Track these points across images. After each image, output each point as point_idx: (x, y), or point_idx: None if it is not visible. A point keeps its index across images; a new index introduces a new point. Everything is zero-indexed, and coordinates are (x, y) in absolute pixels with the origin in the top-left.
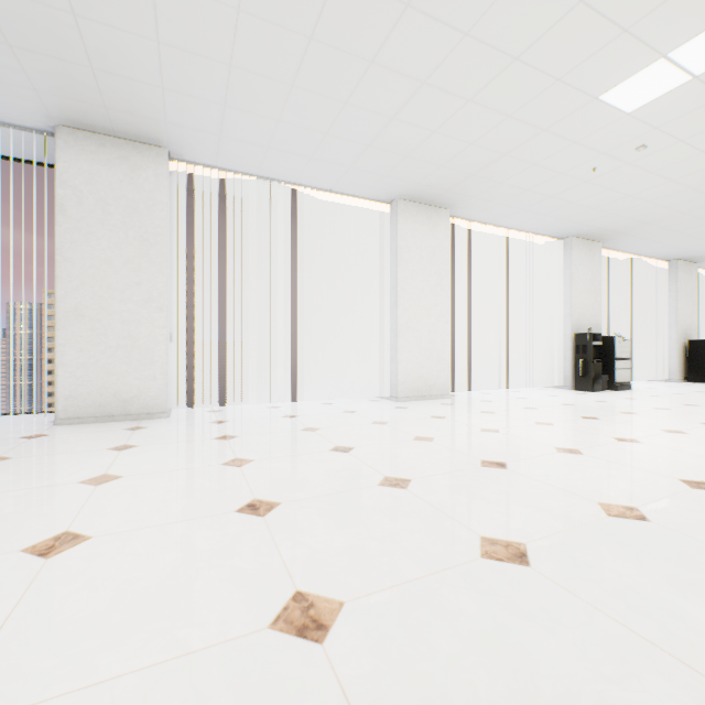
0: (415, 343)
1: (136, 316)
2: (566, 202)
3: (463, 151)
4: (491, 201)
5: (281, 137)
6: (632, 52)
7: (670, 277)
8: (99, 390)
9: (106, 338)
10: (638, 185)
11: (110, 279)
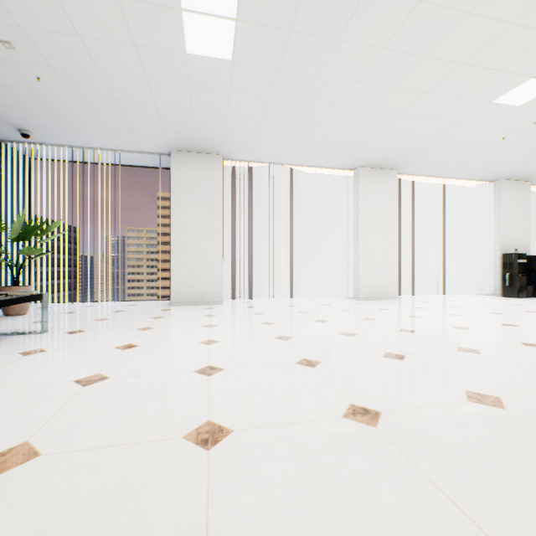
0: (371, 261)
1: (207, 248)
2: (488, 158)
3: (400, 138)
4: (427, 162)
5: (285, 143)
6: (508, 78)
7: None
8: (190, 288)
9: (193, 260)
10: None
11: (195, 229)
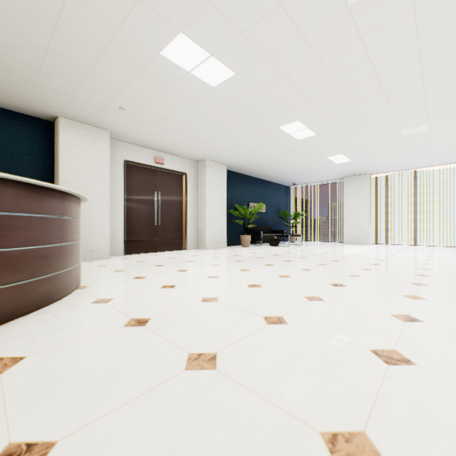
0: None
1: (360, 219)
2: None
3: None
4: None
5: (398, 165)
6: None
7: None
8: (352, 237)
9: (353, 224)
10: None
11: (354, 210)
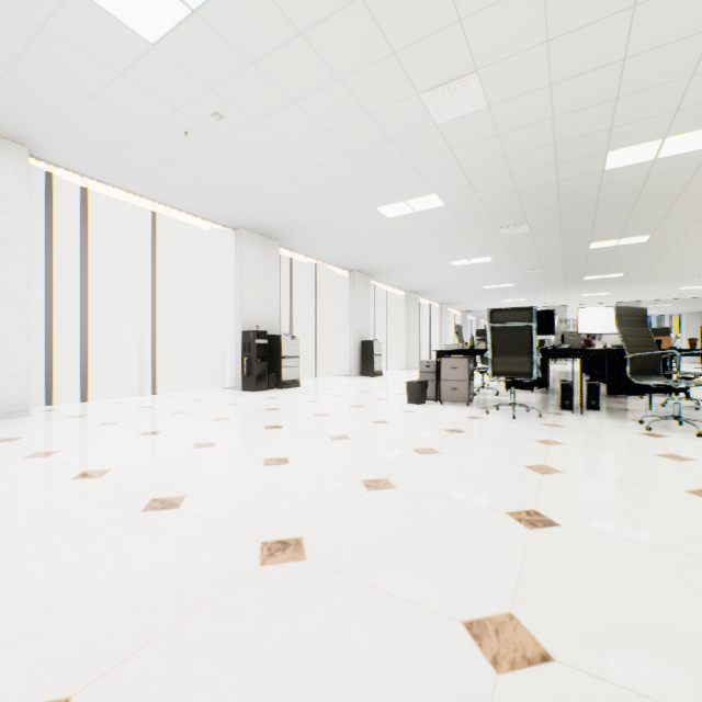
0: None
1: None
2: (196, 177)
3: None
4: (87, 148)
5: None
6: None
7: (350, 285)
8: None
9: None
10: (258, 174)
11: None
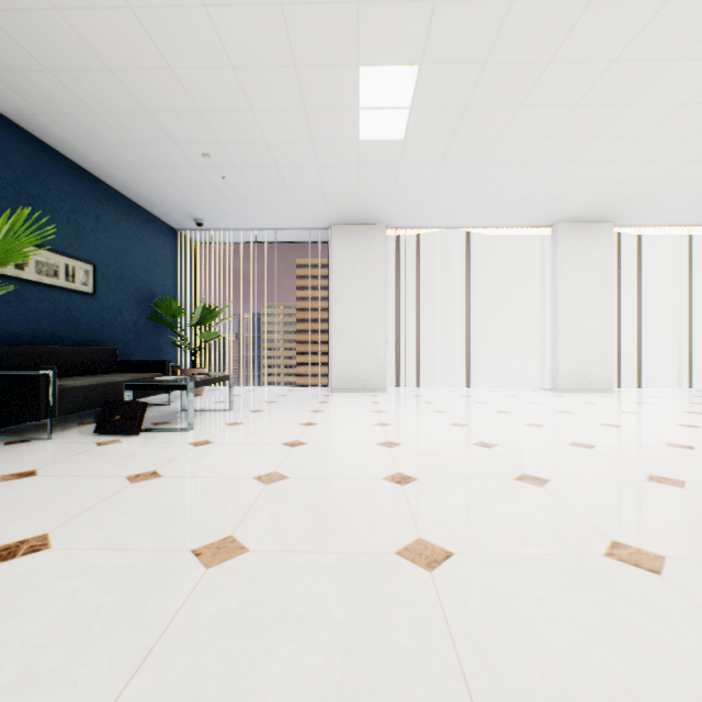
0: (575, 343)
1: (369, 330)
2: None
3: (613, 187)
4: (658, 210)
5: (460, 206)
6: None
7: None
8: (351, 373)
9: (354, 343)
10: None
11: (356, 308)
